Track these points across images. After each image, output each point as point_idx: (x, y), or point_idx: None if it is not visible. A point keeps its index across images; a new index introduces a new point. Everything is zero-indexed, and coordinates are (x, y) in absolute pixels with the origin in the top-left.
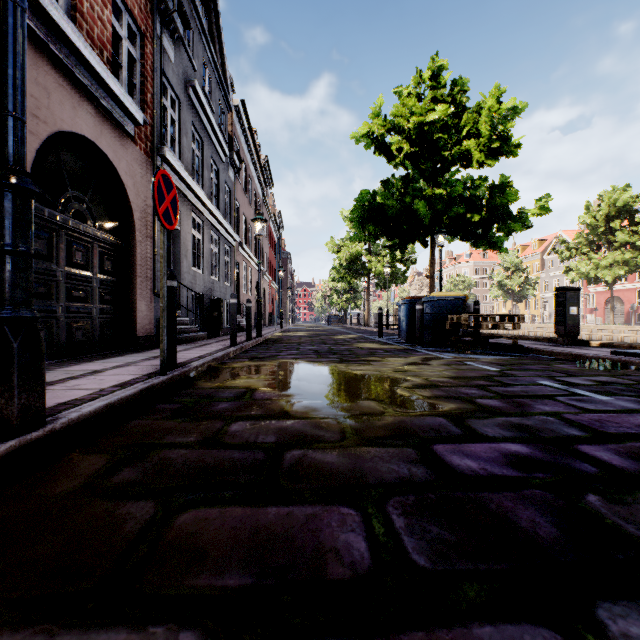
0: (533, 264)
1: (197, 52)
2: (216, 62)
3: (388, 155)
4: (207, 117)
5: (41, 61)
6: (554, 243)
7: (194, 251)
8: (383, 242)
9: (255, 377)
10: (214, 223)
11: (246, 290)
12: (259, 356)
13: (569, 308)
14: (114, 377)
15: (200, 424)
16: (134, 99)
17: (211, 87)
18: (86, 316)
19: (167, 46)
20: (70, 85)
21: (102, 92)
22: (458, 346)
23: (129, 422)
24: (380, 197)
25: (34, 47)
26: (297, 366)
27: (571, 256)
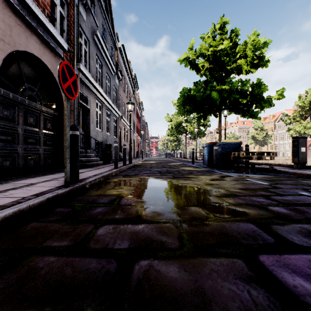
0: (269, 127)
1: (99, 17)
2: (109, 24)
3: (197, 70)
4: (104, 51)
5: (6, 9)
6: (281, 116)
7: (97, 119)
8: (193, 116)
9: (124, 188)
10: (108, 106)
11: (125, 140)
12: (128, 174)
13: (300, 148)
14: (38, 188)
15: (77, 227)
16: (63, 38)
17: (106, 36)
18: (36, 152)
19: (82, 12)
20: (24, 25)
21: (44, 31)
22: (238, 169)
23: (29, 224)
24: (193, 91)
25: (1, 1)
26: (149, 180)
27: (291, 122)
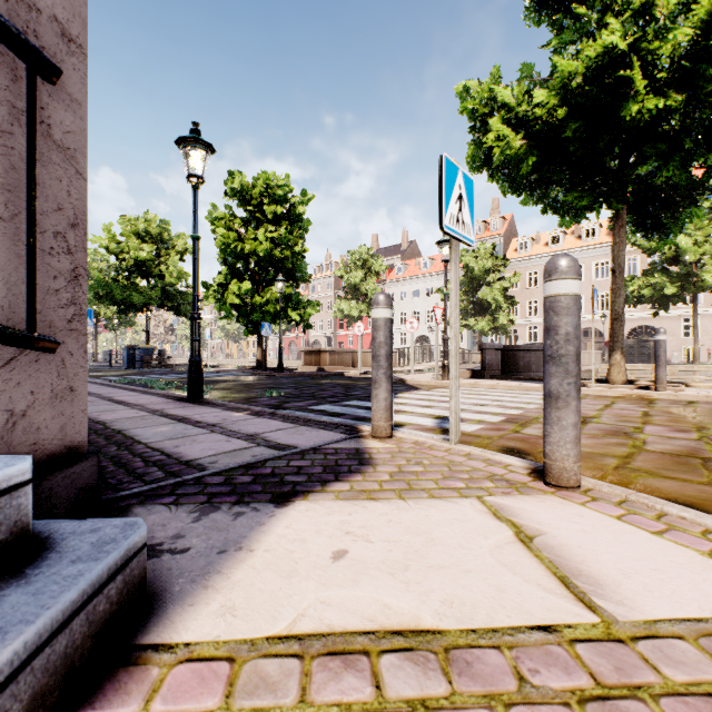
0: None
1: None
2: None
3: (117, 255)
4: None
5: None
6: None
7: None
8: None
9: None
10: None
11: None
12: None
13: None
14: None
15: None
16: None
17: None
18: None
19: None
20: None
21: None
22: (148, 368)
23: None
24: (111, 281)
25: None
26: None
27: None
